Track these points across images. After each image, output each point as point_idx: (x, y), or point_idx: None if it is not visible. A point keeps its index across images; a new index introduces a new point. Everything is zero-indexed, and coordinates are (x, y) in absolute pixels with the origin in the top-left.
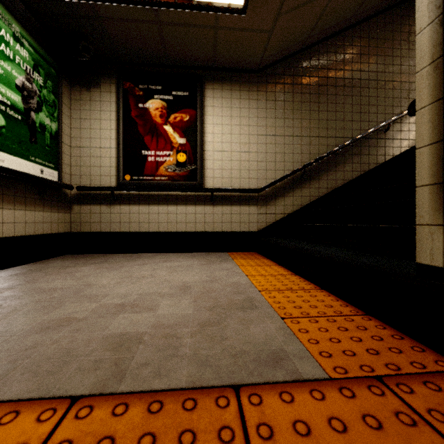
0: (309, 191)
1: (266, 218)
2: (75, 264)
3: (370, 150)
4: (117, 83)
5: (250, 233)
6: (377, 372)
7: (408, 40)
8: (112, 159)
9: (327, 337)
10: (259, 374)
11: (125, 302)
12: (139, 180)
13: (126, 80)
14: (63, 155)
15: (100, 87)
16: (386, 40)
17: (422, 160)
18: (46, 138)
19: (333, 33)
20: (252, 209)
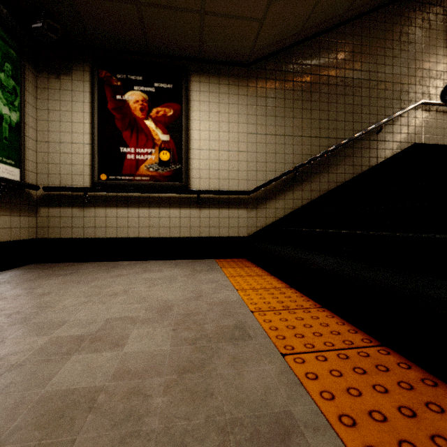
0: (301, 194)
1: (257, 222)
2: (38, 277)
3: (362, 152)
4: (91, 71)
5: (239, 238)
6: None
7: (400, 40)
8: (86, 156)
9: (344, 386)
10: None
11: (84, 334)
12: (116, 180)
13: (102, 68)
14: (27, 150)
15: (72, 75)
16: (379, 39)
17: None
18: (4, 130)
19: (325, 29)
20: (242, 212)
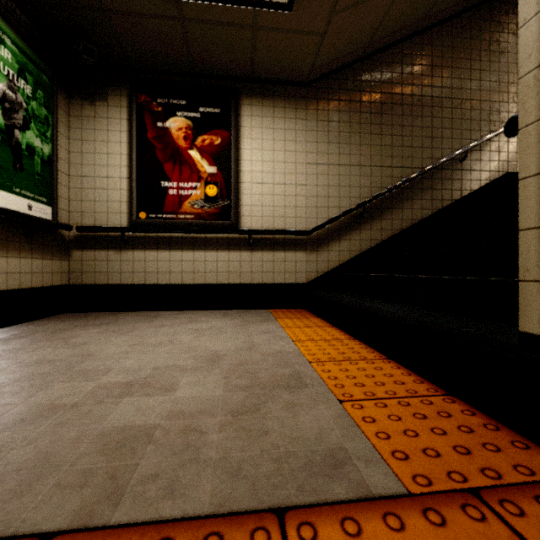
0: (370, 234)
1: (317, 266)
2: (74, 326)
3: (443, 184)
4: (129, 96)
5: (297, 285)
6: (472, 482)
7: (489, 50)
8: (123, 191)
9: (401, 429)
10: (312, 488)
11: (133, 380)
12: (157, 219)
13: (141, 92)
14: (59, 186)
15: (108, 101)
16: (463, 49)
17: (528, 195)
18: (36, 164)
19: (399, 39)
20: (300, 255)
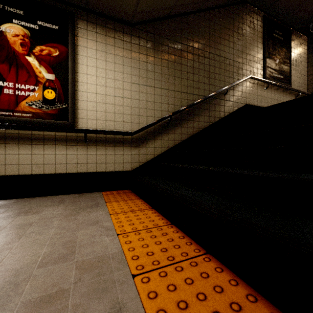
0: (174, 136)
1: (139, 158)
2: None
3: (215, 107)
4: None
5: (124, 172)
6: None
7: (238, 32)
8: None
9: None
10: None
11: None
12: None
13: None
14: None
15: None
16: (225, 28)
17: None
18: None
19: (191, 11)
20: (126, 150)
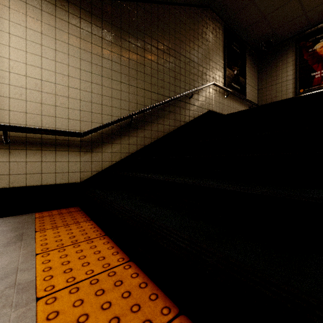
0: (136, 140)
1: (92, 166)
2: None
3: (181, 111)
4: None
5: (70, 185)
6: None
7: (202, 36)
8: None
9: None
10: None
11: None
12: None
13: None
14: None
15: None
16: (190, 29)
17: None
18: None
19: (156, 0)
20: (74, 156)
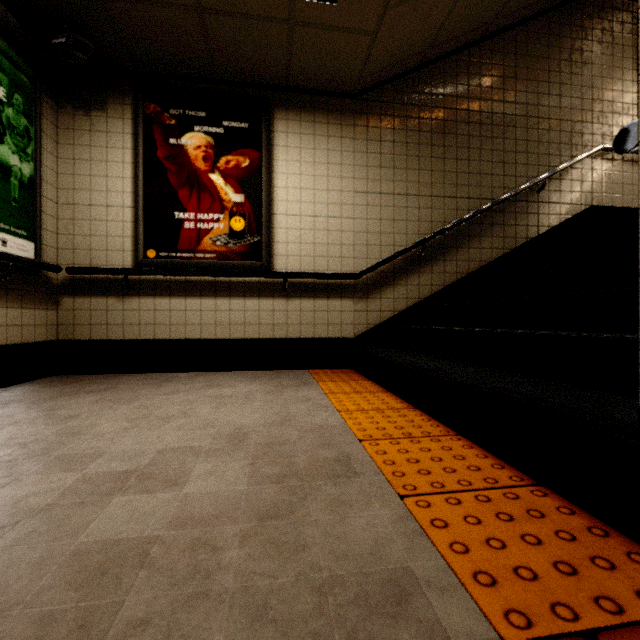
0: (431, 278)
1: (367, 317)
2: (61, 394)
3: (517, 219)
4: (134, 105)
5: (342, 340)
6: (585, 619)
7: (571, 60)
8: (127, 224)
9: (482, 537)
10: (368, 637)
11: (129, 470)
12: (169, 258)
13: (149, 101)
14: (44, 216)
15: (107, 110)
16: (540, 58)
17: None
18: (13, 188)
19: (465, 44)
20: (347, 303)
